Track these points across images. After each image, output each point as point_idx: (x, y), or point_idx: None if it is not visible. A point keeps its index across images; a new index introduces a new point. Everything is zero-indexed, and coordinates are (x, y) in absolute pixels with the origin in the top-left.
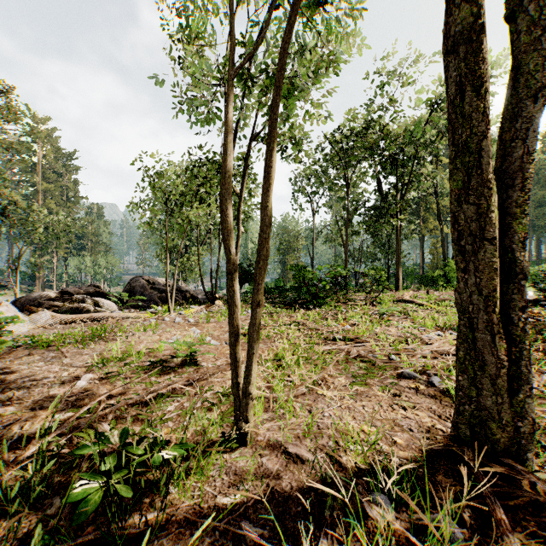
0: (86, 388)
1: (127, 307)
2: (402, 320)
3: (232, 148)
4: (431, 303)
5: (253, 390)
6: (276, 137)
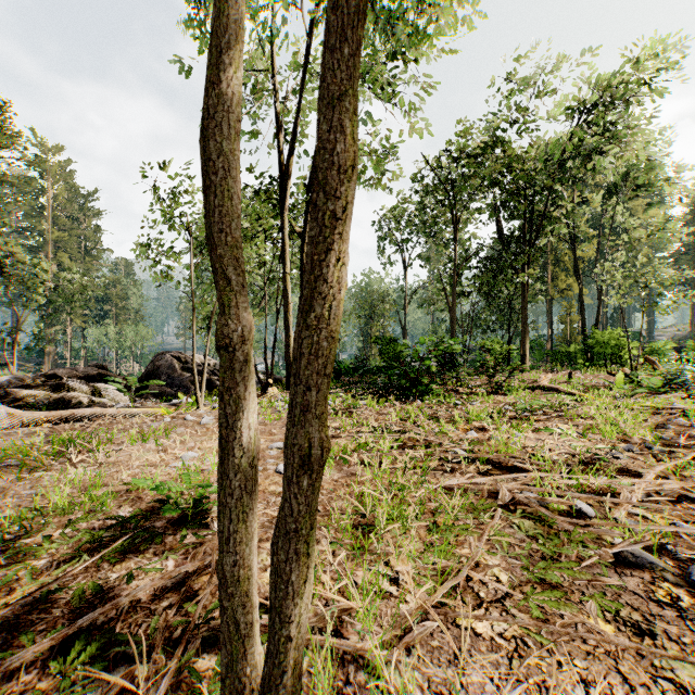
0: None
1: (147, 395)
2: (555, 421)
3: None
4: (580, 391)
5: None
6: None
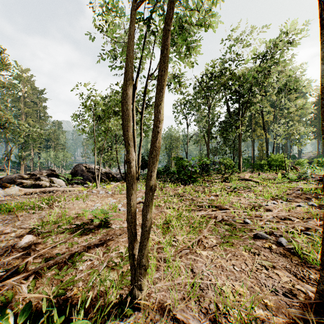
0: (24, 247)
1: (72, 183)
2: (247, 192)
3: (130, 60)
4: (262, 181)
5: (146, 261)
6: (166, 44)
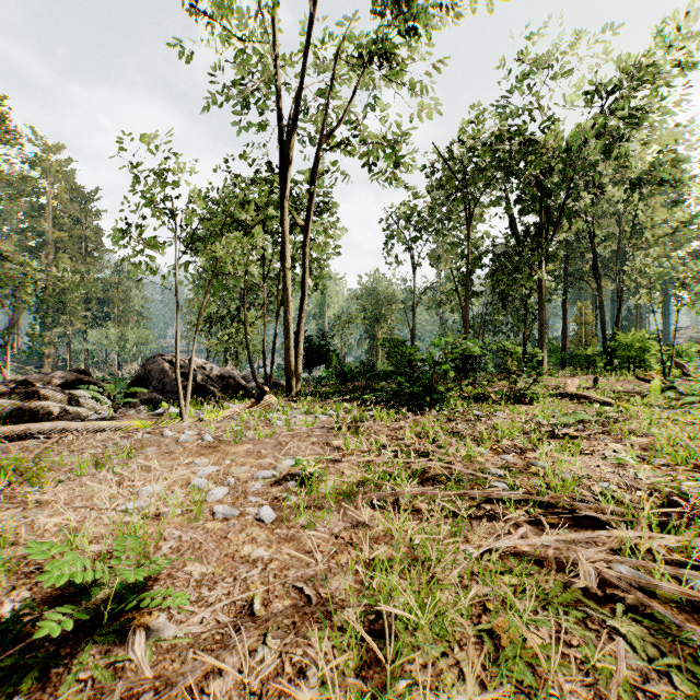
0: None
1: (135, 403)
2: (604, 440)
3: None
4: (612, 398)
5: None
6: None
